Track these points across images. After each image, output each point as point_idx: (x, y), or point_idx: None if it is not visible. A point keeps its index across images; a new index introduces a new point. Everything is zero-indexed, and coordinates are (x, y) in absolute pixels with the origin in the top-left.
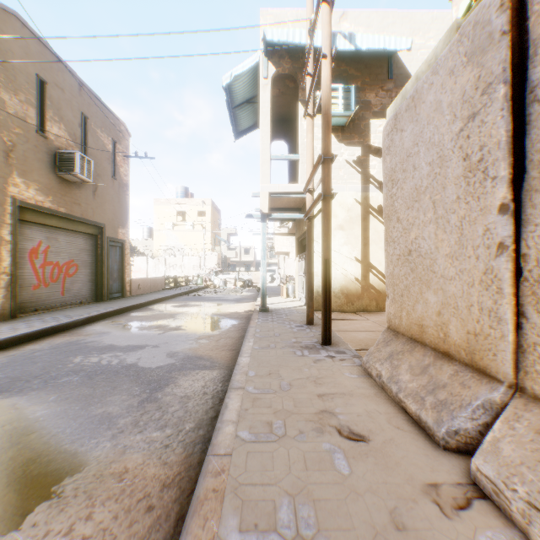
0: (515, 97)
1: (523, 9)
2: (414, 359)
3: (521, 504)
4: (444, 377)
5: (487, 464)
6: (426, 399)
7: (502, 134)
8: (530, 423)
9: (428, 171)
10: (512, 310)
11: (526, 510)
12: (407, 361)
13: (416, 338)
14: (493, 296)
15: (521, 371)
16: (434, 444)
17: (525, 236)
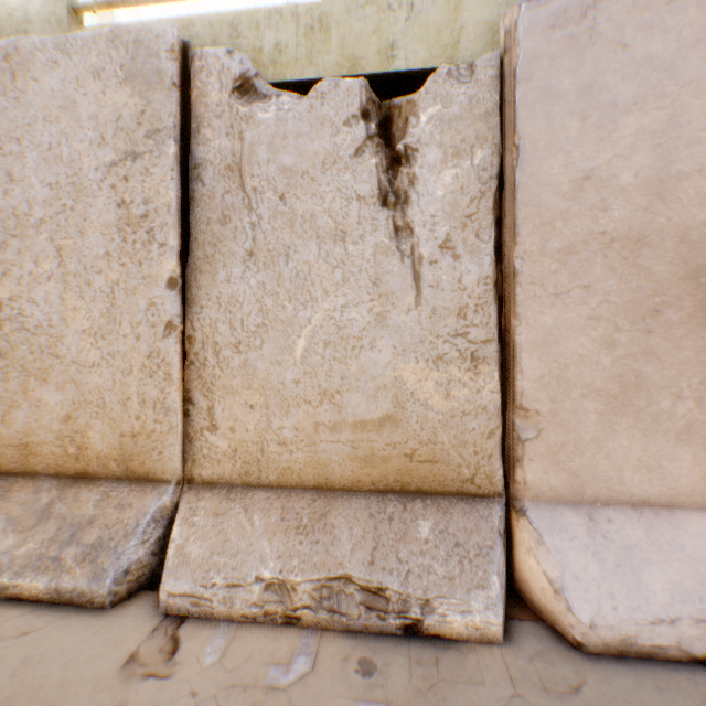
0: (182, 164)
1: (188, 75)
2: (20, 505)
3: (223, 593)
4: (89, 509)
5: (181, 580)
6: (66, 555)
7: (175, 198)
8: (208, 509)
9: (49, 196)
10: (182, 398)
11: (228, 595)
12: (2, 514)
13: (14, 469)
14: (162, 384)
15: (190, 461)
16: (99, 609)
17: (192, 317)
